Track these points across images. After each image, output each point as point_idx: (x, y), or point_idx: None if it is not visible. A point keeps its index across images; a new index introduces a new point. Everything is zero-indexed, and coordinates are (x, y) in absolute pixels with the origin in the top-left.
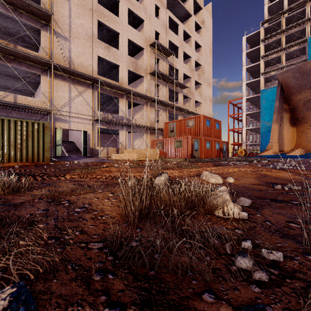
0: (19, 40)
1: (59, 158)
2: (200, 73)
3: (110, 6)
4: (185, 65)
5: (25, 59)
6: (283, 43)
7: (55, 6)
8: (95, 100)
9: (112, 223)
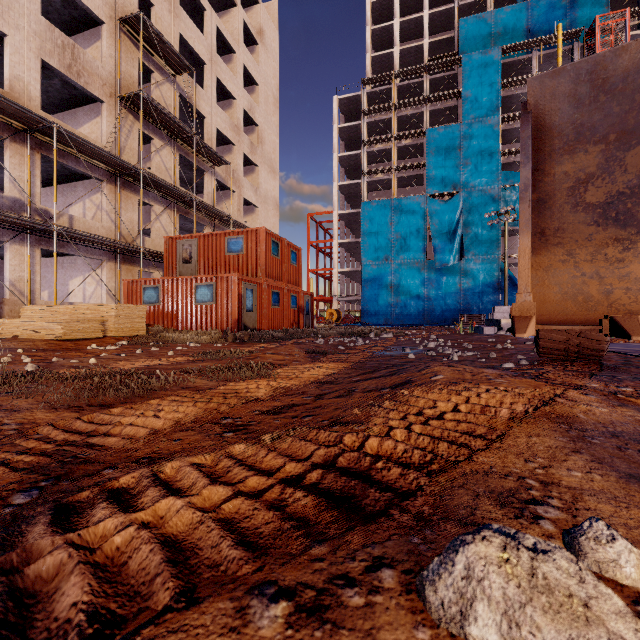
0: None
1: None
2: (255, 141)
3: None
4: (222, 111)
5: None
6: (394, 128)
7: None
8: None
9: None
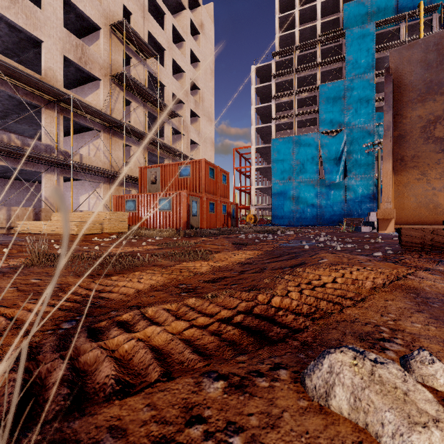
0: None
1: None
2: (198, 100)
3: None
4: (176, 81)
5: None
6: (295, 85)
7: None
8: None
9: None
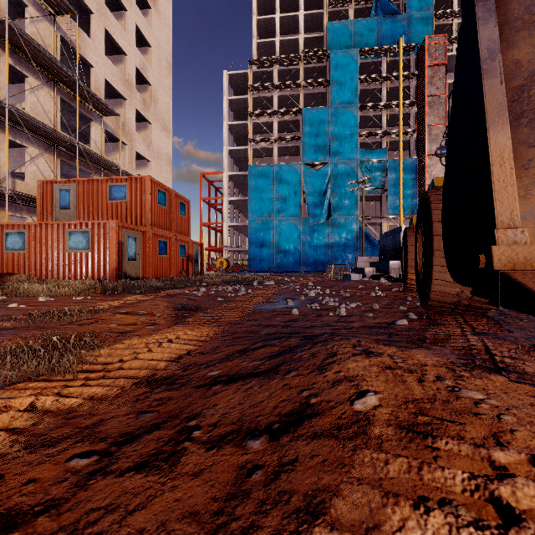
0: None
1: None
2: (148, 99)
3: None
4: (112, 64)
5: None
6: (276, 105)
7: None
8: None
9: None
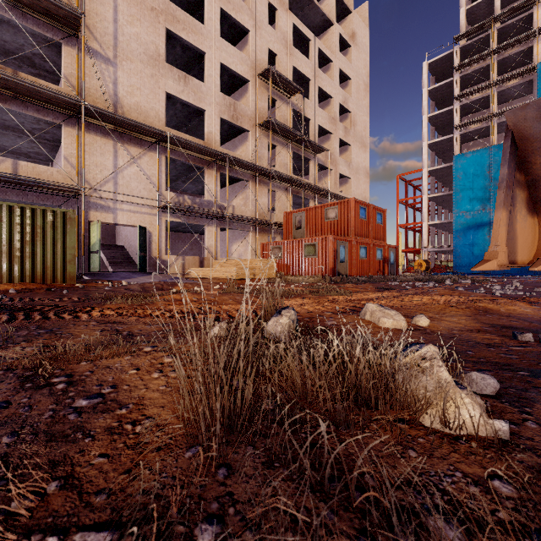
0: (23, 62)
1: (94, 276)
2: (348, 125)
3: (189, 5)
4: (322, 111)
5: (34, 95)
6: (494, 73)
7: (89, 2)
8: (160, 171)
9: (157, 446)
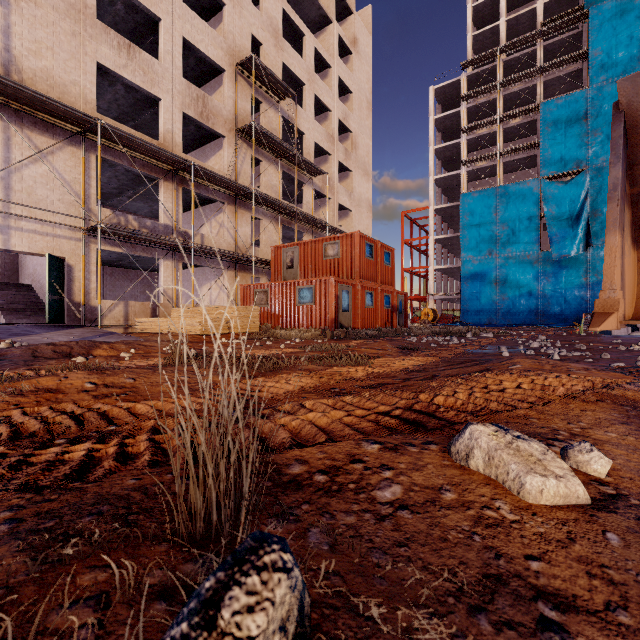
0: None
1: None
2: (349, 147)
3: None
4: (319, 125)
5: None
6: (500, 108)
7: None
8: (88, 177)
9: None
